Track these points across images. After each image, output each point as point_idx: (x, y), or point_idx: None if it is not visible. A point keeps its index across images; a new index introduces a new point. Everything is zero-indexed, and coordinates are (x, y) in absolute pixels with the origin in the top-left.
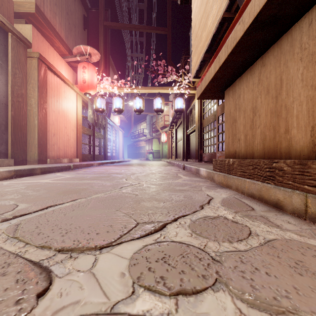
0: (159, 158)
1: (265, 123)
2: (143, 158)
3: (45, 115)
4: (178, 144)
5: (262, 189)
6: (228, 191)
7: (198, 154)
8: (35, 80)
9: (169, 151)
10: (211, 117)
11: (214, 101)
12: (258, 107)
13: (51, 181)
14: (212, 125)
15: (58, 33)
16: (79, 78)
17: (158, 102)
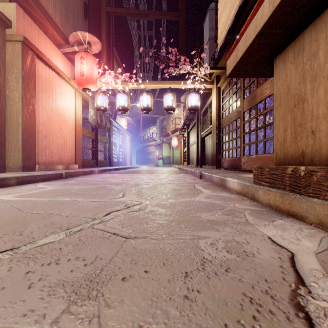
0: (169, 164)
1: None
2: (153, 164)
3: (32, 113)
4: (191, 149)
5: None
6: (302, 228)
7: (216, 159)
8: (18, 69)
9: (180, 156)
10: (233, 115)
11: (236, 95)
12: None
13: (13, 198)
14: (234, 124)
15: (50, 17)
16: (76, 71)
17: (168, 99)
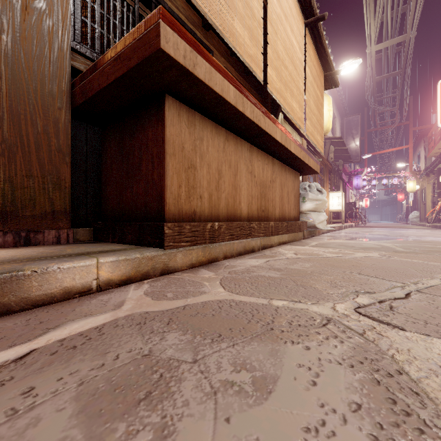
0: None
1: (229, 191)
2: None
3: None
4: None
5: (246, 244)
6: (230, 261)
7: None
8: None
9: None
10: None
11: None
12: (224, 174)
13: None
14: None
15: None
16: None
17: None
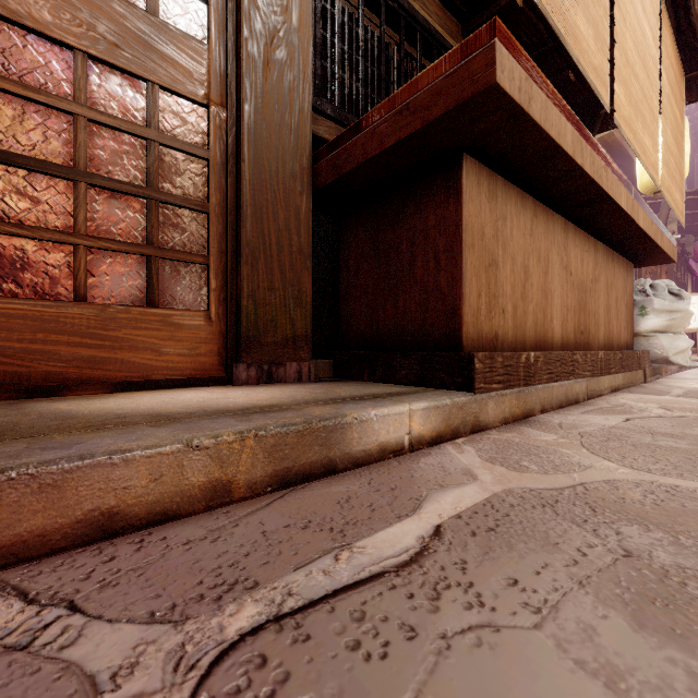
0: None
1: (537, 301)
2: None
3: None
4: None
5: (568, 389)
6: (556, 417)
7: None
8: None
9: None
10: None
11: None
12: (531, 272)
13: None
14: None
15: None
16: None
17: None
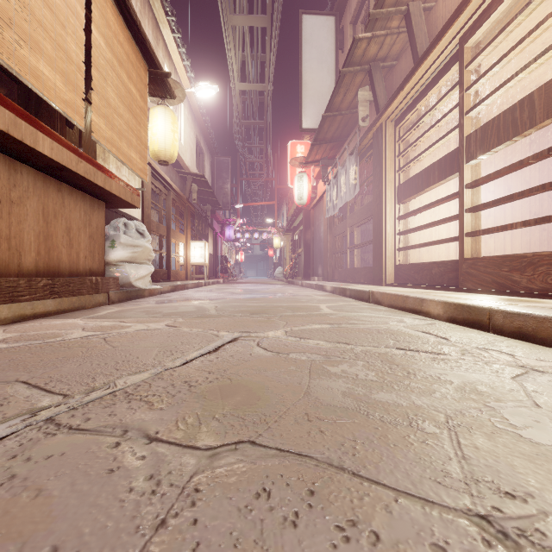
0: None
1: None
2: None
3: None
4: None
5: None
6: None
7: None
8: None
9: None
10: None
11: None
12: None
13: None
14: None
15: None
16: None
17: None
